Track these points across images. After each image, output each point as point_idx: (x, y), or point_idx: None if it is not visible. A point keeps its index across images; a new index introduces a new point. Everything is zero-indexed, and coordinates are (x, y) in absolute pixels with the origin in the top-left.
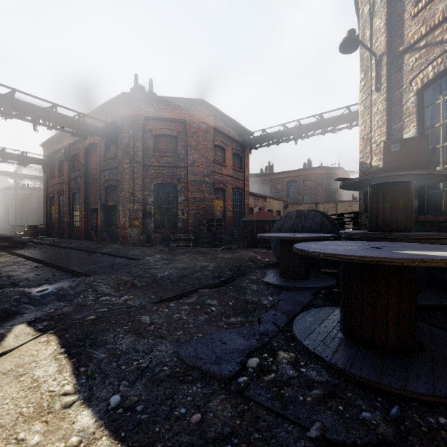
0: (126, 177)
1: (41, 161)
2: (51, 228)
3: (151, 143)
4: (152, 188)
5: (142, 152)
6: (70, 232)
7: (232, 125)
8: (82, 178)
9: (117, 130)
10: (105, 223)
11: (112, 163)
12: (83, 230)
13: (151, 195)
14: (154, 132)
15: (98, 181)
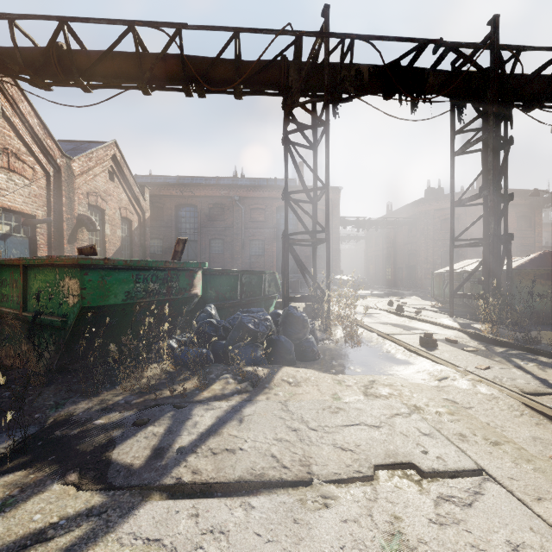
0: (422, 249)
1: (365, 238)
2: (369, 280)
3: (439, 225)
4: (439, 254)
5: (433, 232)
6: (384, 282)
7: (515, 193)
8: (392, 248)
9: (416, 220)
10: (408, 276)
11: (412, 239)
12: (393, 281)
13: (439, 258)
14: (441, 218)
15: (403, 250)
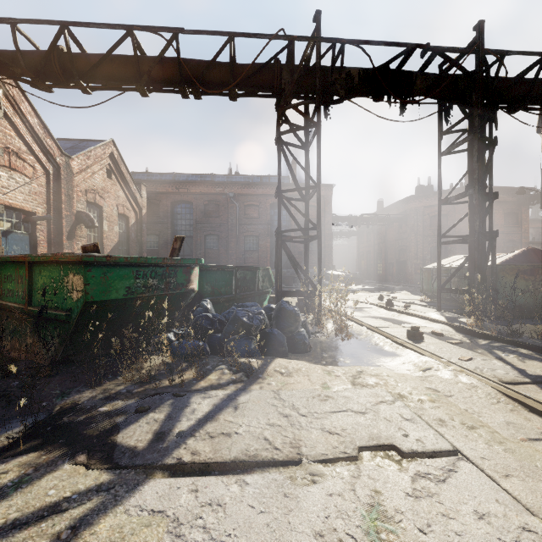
0: (412, 245)
1: (357, 234)
2: (361, 275)
3: (429, 222)
4: (429, 250)
5: (422, 228)
6: (375, 277)
7: (503, 191)
8: (383, 244)
9: (406, 216)
10: (398, 271)
11: (403, 235)
12: (384, 276)
13: (429, 254)
14: (430, 214)
15: (394, 246)
